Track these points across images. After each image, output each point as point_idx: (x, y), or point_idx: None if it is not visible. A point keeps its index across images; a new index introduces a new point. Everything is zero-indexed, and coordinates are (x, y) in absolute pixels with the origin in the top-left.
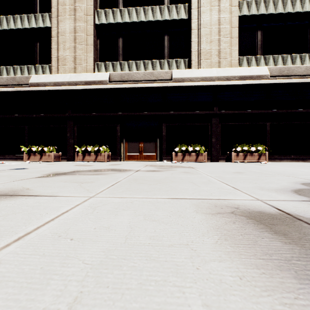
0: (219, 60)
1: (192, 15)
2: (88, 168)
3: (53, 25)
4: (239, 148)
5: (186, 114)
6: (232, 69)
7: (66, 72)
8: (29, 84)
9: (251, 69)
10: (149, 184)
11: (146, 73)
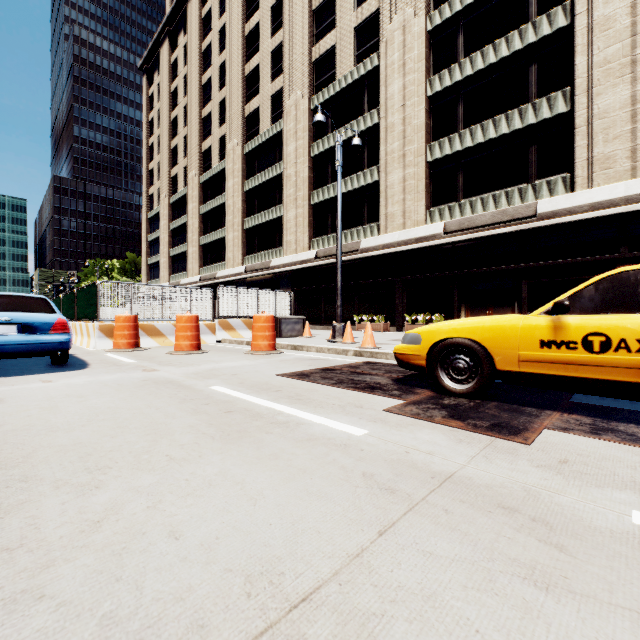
0: (632, 166)
1: (575, 106)
2: None
3: (381, 180)
4: None
5: (563, 264)
6: None
7: (394, 230)
8: (359, 250)
9: None
10: None
11: (495, 214)
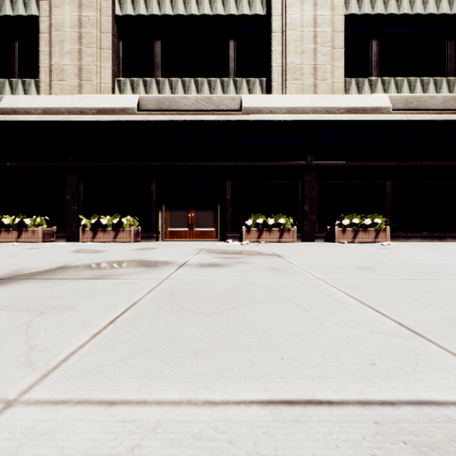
0: (314, 82)
1: (272, 9)
2: (93, 258)
3: (41, 13)
4: (347, 221)
5: (263, 166)
6: (334, 96)
7: (64, 92)
8: None
9: (363, 98)
10: (202, 314)
11: (200, 99)
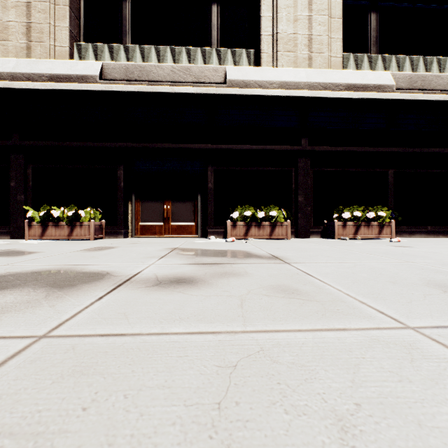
0: (309, 55)
1: None
2: None
3: None
4: (347, 214)
5: (251, 150)
6: (332, 71)
7: (8, 55)
8: None
9: (364, 75)
10: None
11: (176, 69)
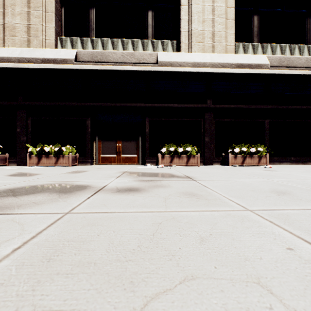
0: (213, 44)
1: None
2: (17, 182)
3: None
4: (237, 149)
5: (174, 107)
6: (228, 55)
7: (15, 45)
8: None
9: (249, 57)
10: None
11: (125, 54)
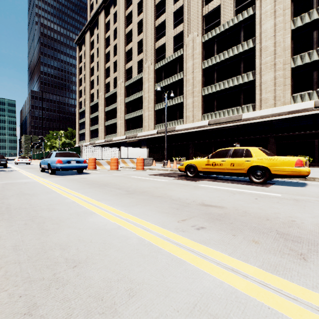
0: (274, 102)
1: (255, 78)
2: None
3: (184, 102)
4: None
5: (251, 138)
6: (283, 106)
7: (189, 122)
8: (175, 130)
9: (299, 105)
10: None
11: (227, 118)
